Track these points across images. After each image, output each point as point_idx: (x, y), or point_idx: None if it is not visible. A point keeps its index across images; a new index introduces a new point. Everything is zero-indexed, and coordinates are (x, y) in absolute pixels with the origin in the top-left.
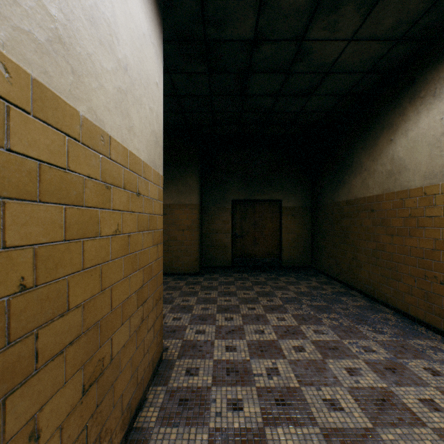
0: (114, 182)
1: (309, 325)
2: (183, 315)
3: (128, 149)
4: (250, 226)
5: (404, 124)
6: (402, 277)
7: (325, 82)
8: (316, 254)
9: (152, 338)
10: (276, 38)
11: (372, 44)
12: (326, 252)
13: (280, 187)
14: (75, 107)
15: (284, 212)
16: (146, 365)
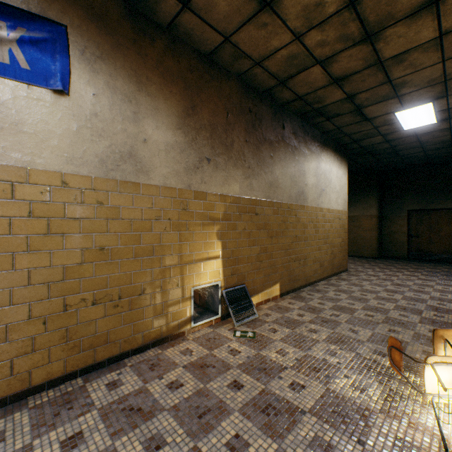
0: (335, 218)
1: (425, 276)
2: (359, 266)
3: (337, 209)
4: (424, 229)
5: None
6: None
7: None
8: None
9: (343, 259)
10: (403, 144)
11: None
12: None
13: None
14: (330, 208)
15: None
16: (341, 264)
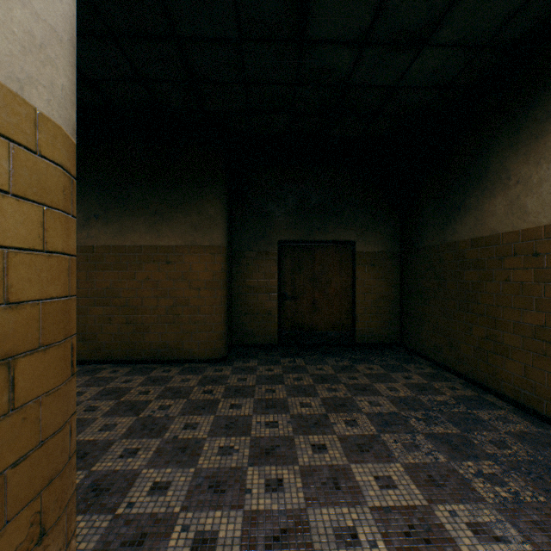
0: None
1: (454, 506)
2: (176, 473)
3: None
4: (306, 282)
5: None
6: None
7: (457, 10)
8: (410, 326)
9: None
10: None
11: None
12: (429, 323)
13: (353, 222)
14: None
15: (358, 260)
16: None
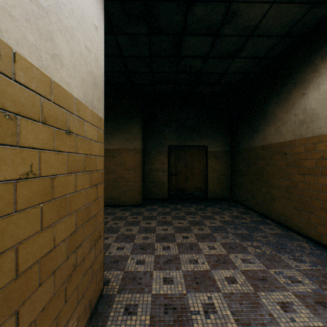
0: (24, 111)
1: (237, 254)
2: (126, 244)
3: (51, 78)
4: (182, 166)
5: (316, 79)
6: (314, 210)
7: (247, 45)
8: (235, 189)
9: (90, 279)
10: None
11: (291, 7)
12: (243, 187)
13: (206, 136)
14: None
15: (209, 155)
16: (80, 313)
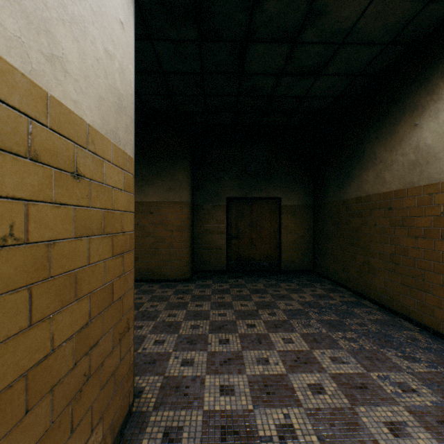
0: None
1: (324, 350)
2: (167, 336)
3: (48, 92)
4: (246, 226)
5: (434, 104)
6: (430, 287)
7: (337, 57)
8: (319, 257)
9: (112, 392)
10: None
11: (400, 2)
12: (331, 255)
13: (279, 184)
14: None
15: (283, 211)
16: (96, 443)
